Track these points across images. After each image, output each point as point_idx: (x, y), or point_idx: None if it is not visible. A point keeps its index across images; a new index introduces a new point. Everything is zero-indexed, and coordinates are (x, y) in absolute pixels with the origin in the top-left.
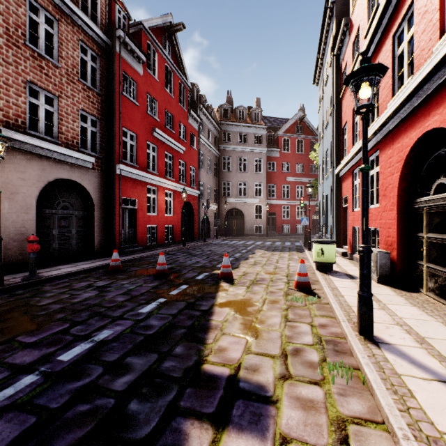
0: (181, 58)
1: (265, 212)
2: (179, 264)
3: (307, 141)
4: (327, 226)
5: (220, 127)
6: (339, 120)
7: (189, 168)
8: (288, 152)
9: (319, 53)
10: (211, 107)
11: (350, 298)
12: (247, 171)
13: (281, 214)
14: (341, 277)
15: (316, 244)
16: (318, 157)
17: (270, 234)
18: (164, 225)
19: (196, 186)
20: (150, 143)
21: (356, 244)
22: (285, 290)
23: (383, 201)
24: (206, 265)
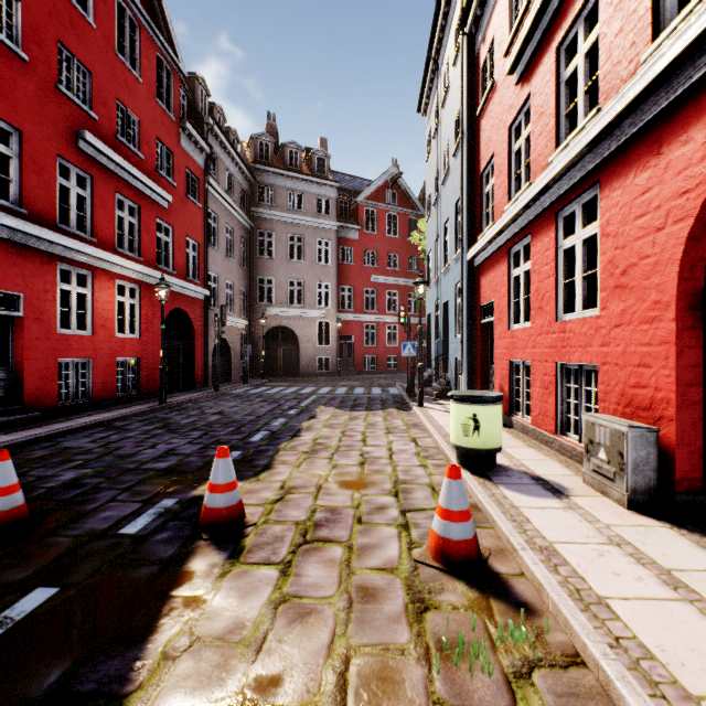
0: (162, 5)
1: (336, 334)
2: (109, 464)
3: (404, 218)
4: (446, 358)
5: (253, 174)
6: (475, 158)
7: (184, 240)
8: (373, 233)
9: (431, 49)
10: (235, 135)
11: (640, 620)
12: (303, 259)
13: (362, 338)
14: (531, 492)
15: (461, 405)
16: (427, 239)
17: (345, 372)
18: (113, 358)
19: (199, 279)
20: (69, 165)
21: (515, 395)
22: (406, 571)
23: (617, 300)
24: (187, 462)
